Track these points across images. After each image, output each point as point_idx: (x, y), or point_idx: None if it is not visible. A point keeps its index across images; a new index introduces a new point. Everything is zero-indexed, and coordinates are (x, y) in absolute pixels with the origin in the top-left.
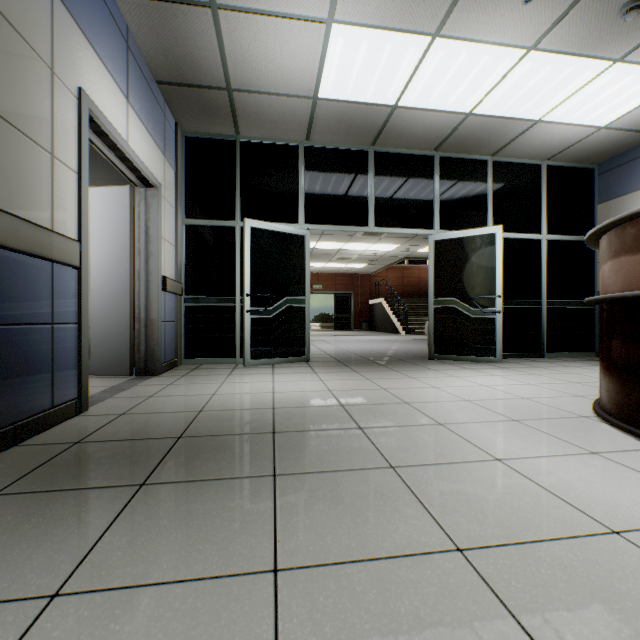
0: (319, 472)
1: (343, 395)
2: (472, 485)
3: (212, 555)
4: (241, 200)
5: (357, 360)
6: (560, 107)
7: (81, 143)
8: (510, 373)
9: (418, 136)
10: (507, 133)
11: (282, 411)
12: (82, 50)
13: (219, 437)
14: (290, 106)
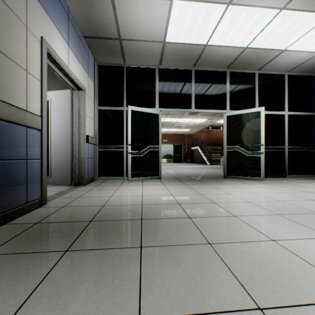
0: (167, 246)
1: (179, 197)
2: (260, 258)
3: (100, 305)
4: (126, 96)
5: (186, 178)
6: (297, 42)
7: (42, 65)
8: (269, 186)
9: (218, 61)
10: (266, 57)
11: (146, 206)
12: (43, 17)
13: (112, 221)
14: (151, 47)
